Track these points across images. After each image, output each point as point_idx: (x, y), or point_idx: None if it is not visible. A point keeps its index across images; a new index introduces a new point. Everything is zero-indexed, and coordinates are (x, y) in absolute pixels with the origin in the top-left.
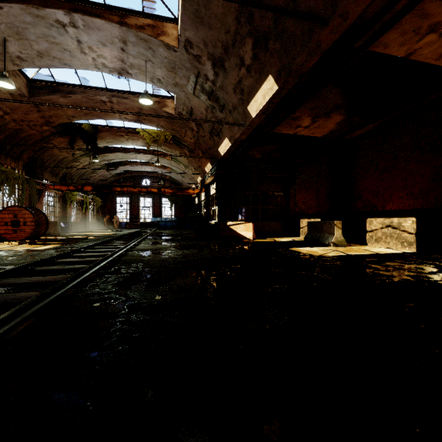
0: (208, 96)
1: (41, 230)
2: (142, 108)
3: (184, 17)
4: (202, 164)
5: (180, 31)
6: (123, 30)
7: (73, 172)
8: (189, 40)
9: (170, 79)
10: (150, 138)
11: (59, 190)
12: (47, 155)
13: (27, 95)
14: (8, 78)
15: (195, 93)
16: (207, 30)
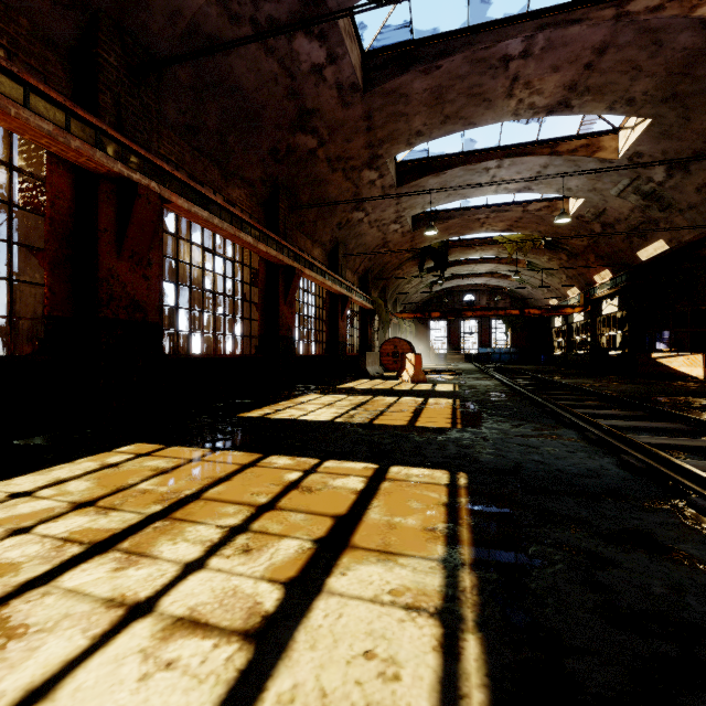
0: (644, 196)
1: None
2: (523, 217)
3: (642, 137)
4: (589, 271)
5: (630, 147)
6: (551, 159)
7: (401, 295)
8: (639, 152)
9: (586, 186)
10: (512, 246)
11: (401, 318)
12: (392, 282)
13: (411, 230)
14: (434, 227)
15: (620, 195)
16: (673, 142)
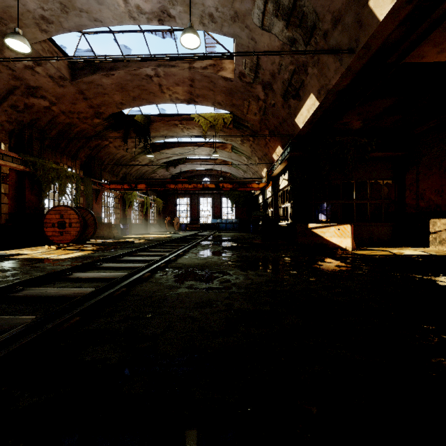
0: (286, 19)
1: (89, 232)
2: (194, 77)
3: None
4: (269, 150)
5: None
6: None
7: (133, 172)
8: None
9: (226, 7)
10: (207, 123)
11: (115, 190)
12: (104, 154)
13: (68, 78)
14: (20, 35)
15: (264, 23)
16: None
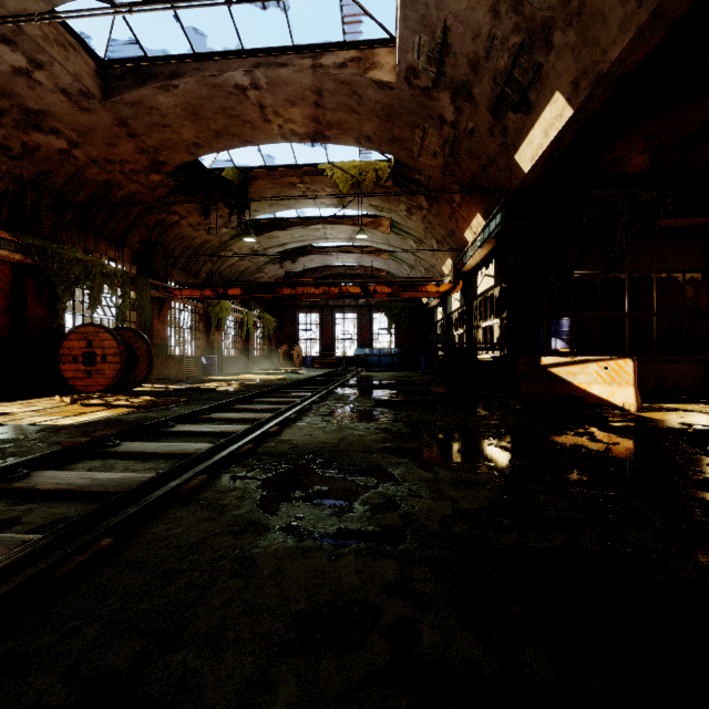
0: None
1: (140, 371)
2: (321, 87)
3: None
4: (458, 225)
5: None
6: None
7: (224, 270)
8: None
9: None
10: (346, 180)
11: (192, 299)
12: (173, 238)
13: (97, 95)
14: None
15: None
16: None
